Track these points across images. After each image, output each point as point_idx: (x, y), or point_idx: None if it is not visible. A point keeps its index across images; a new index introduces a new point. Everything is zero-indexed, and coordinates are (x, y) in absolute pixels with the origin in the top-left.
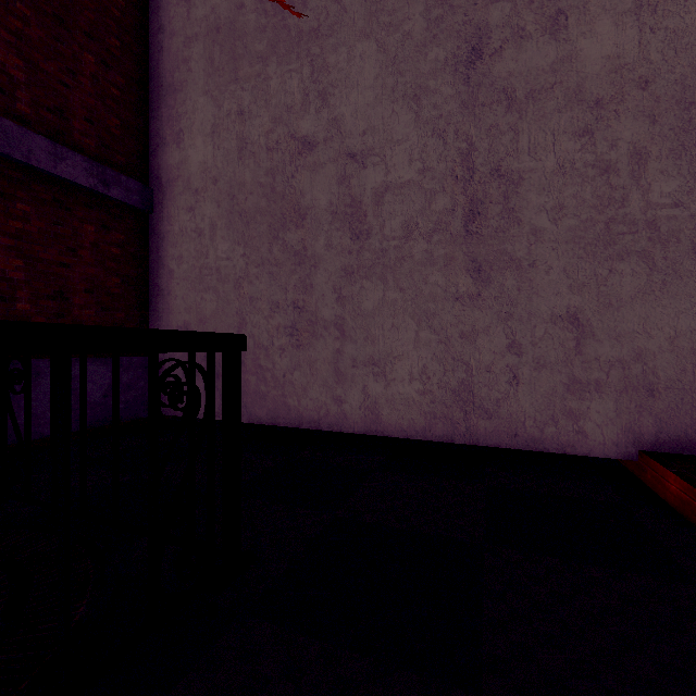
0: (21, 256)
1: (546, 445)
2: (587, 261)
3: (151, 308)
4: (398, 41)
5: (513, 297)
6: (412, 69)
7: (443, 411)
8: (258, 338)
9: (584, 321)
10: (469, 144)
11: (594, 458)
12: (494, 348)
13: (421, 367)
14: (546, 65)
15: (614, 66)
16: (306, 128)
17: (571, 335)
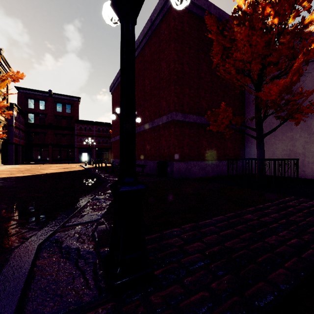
0: (231, 143)
1: None
2: None
3: (246, 150)
4: None
5: None
6: None
7: None
8: (278, 157)
9: None
10: None
11: None
12: None
13: None
14: None
15: None
16: None
17: None
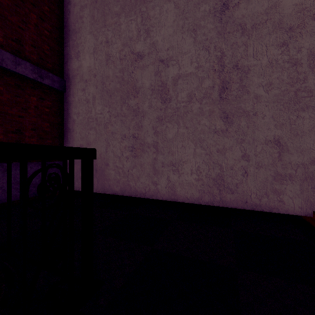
0: None
1: (262, 207)
2: (285, 112)
3: (65, 138)
4: (185, 2)
5: (245, 131)
6: (192, 16)
7: (208, 189)
8: (115, 152)
9: (283, 143)
10: (221, 53)
11: (286, 214)
12: (234, 157)
13: (197, 166)
14: (262, 10)
15: (300, 9)
16: (139, 48)
17: (276, 150)
